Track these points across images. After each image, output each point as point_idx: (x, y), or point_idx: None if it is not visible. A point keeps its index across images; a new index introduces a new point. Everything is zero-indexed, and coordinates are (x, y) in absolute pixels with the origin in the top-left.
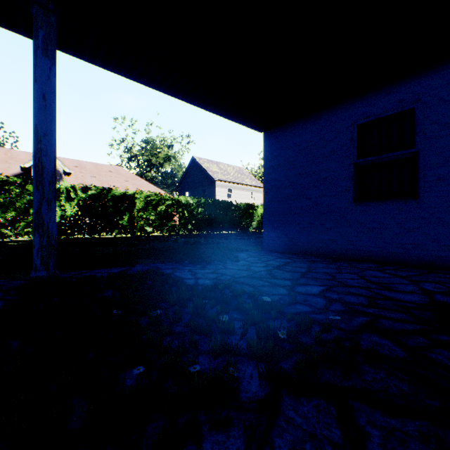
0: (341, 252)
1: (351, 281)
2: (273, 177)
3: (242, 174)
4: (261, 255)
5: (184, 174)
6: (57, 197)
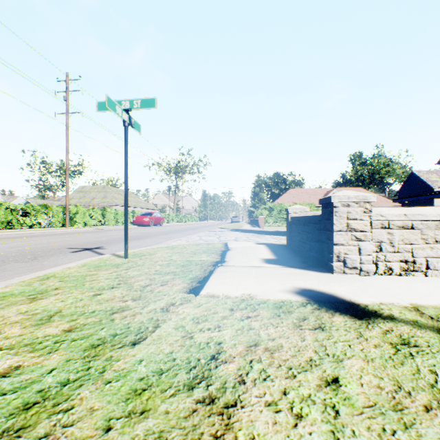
0: None
1: None
2: None
3: None
4: None
5: (403, 184)
6: None
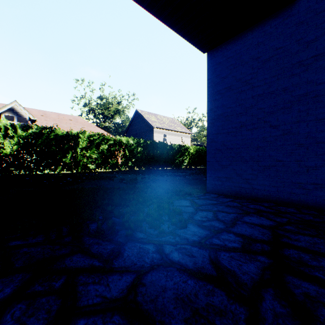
0: None
1: None
2: (221, 104)
3: (174, 123)
4: (212, 205)
5: (130, 123)
6: None
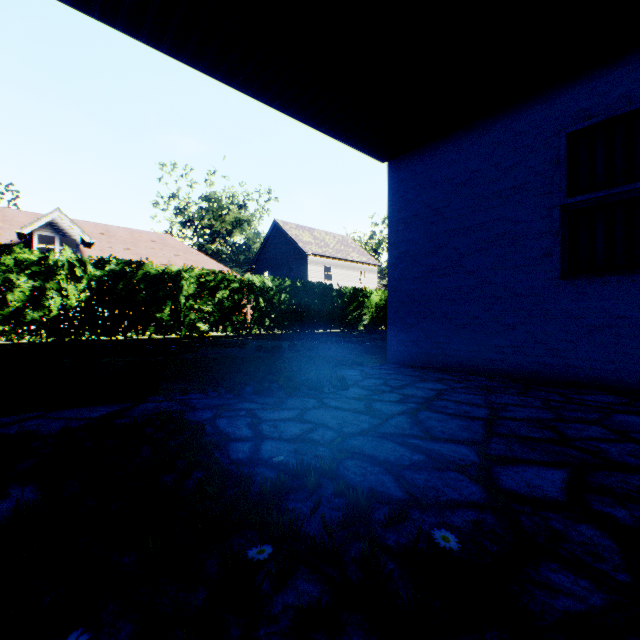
0: (534, 369)
1: (611, 449)
2: (405, 237)
3: (346, 246)
4: (386, 374)
5: (262, 246)
6: (53, 275)
